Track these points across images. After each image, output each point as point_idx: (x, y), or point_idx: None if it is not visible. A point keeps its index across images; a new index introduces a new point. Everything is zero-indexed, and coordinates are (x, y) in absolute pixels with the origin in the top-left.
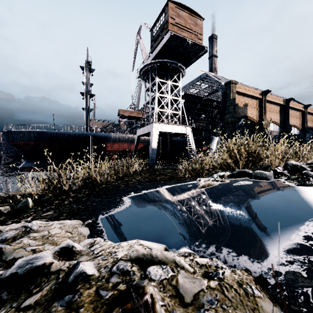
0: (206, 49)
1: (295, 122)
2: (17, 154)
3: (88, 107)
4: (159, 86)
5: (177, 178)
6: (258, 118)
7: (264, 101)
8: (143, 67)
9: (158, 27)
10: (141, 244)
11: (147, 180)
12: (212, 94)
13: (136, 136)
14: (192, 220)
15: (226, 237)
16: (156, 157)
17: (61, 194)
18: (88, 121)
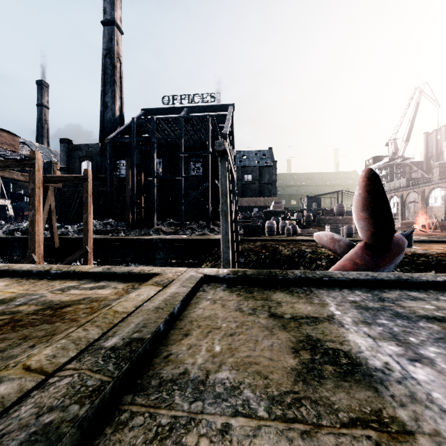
0: (22, 157)
1: None
2: None
3: None
4: None
5: None
6: None
7: None
8: None
9: None
10: None
11: None
12: None
13: None
14: None
15: None
16: None
17: None
18: None
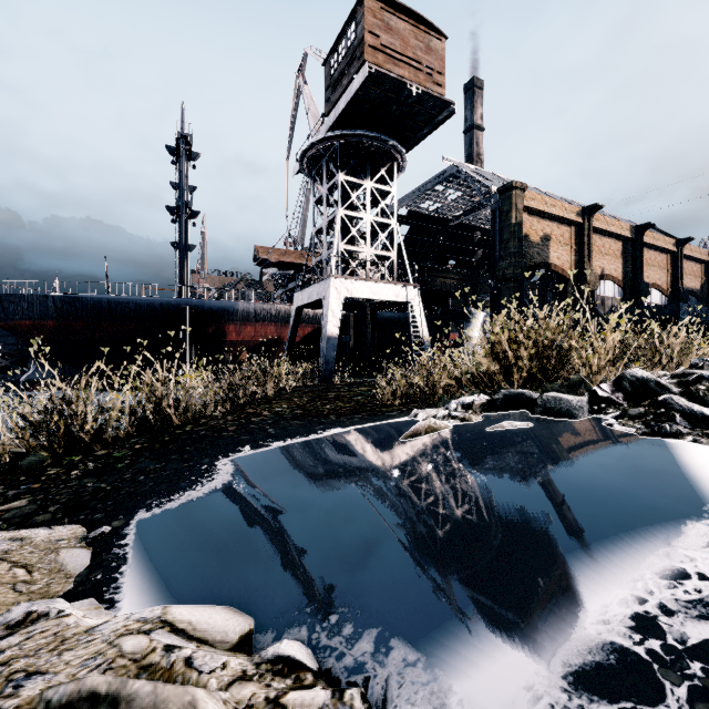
0: (453, 108)
1: (656, 278)
2: (21, 350)
3: (185, 242)
4: (346, 192)
5: (373, 409)
6: (575, 268)
7: (588, 231)
8: (308, 147)
9: (342, 54)
10: (165, 625)
11: (300, 413)
12: (472, 213)
13: (293, 307)
14: (352, 534)
15: (417, 604)
16: (343, 356)
17: (73, 450)
18: (184, 272)
